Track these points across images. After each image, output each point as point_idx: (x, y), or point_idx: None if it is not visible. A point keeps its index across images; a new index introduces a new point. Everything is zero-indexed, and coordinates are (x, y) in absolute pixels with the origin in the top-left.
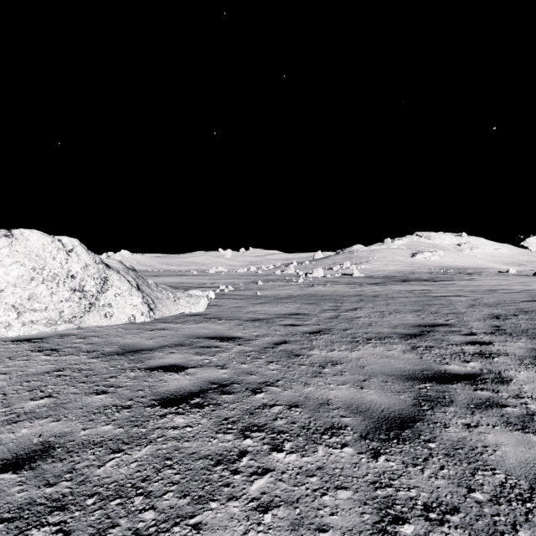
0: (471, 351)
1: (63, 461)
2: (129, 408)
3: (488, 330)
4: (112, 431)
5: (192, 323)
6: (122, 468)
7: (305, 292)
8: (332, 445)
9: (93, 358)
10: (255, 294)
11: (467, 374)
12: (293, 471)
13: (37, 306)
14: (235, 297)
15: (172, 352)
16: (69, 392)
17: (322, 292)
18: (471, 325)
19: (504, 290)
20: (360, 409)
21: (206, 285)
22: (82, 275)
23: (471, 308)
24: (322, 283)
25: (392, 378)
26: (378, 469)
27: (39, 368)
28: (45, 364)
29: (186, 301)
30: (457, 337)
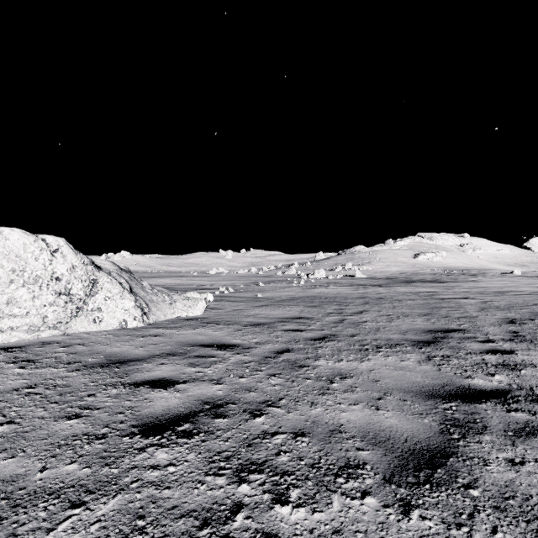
0: (493, 361)
1: (3, 521)
2: (103, 438)
3: (506, 336)
4: (76, 473)
5: (187, 329)
6: (78, 533)
7: (307, 294)
8: (350, 494)
9: (72, 371)
10: (256, 296)
11: (495, 391)
12: (302, 537)
13: (17, 312)
14: (235, 300)
15: (162, 363)
16: (35, 416)
17: (325, 294)
18: (486, 330)
19: (513, 292)
20: (379, 439)
21: (206, 286)
22: (68, 278)
23: (483, 312)
24: (325, 284)
25: (410, 395)
26: (412, 533)
27: (8, 384)
28: (16, 379)
29: (183, 305)
30: (475, 345)
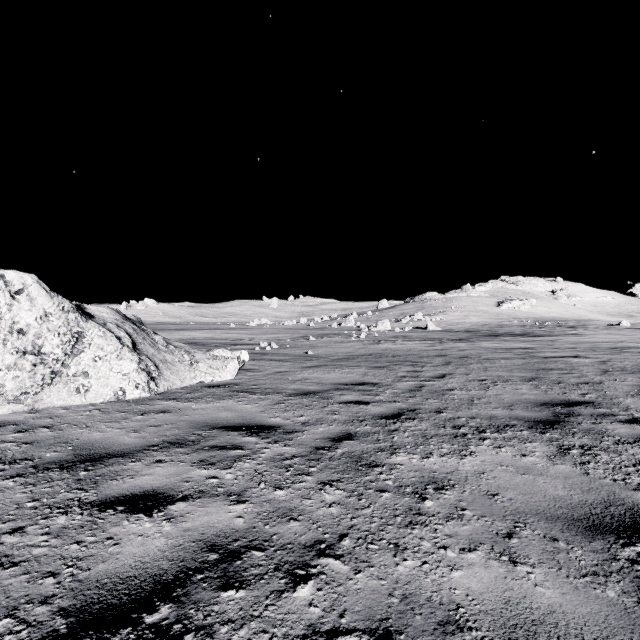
0: None
1: None
2: None
3: None
4: None
5: (209, 400)
6: None
7: (370, 351)
8: None
9: (10, 478)
10: (305, 353)
11: None
12: None
13: None
14: (279, 358)
15: (158, 459)
16: None
17: (393, 351)
18: (624, 403)
19: (633, 348)
20: None
21: (243, 341)
22: (38, 330)
23: (607, 375)
24: (391, 339)
25: (559, 526)
26: None
27: None
28: None
29: (207, 366)
30: (620, 428)
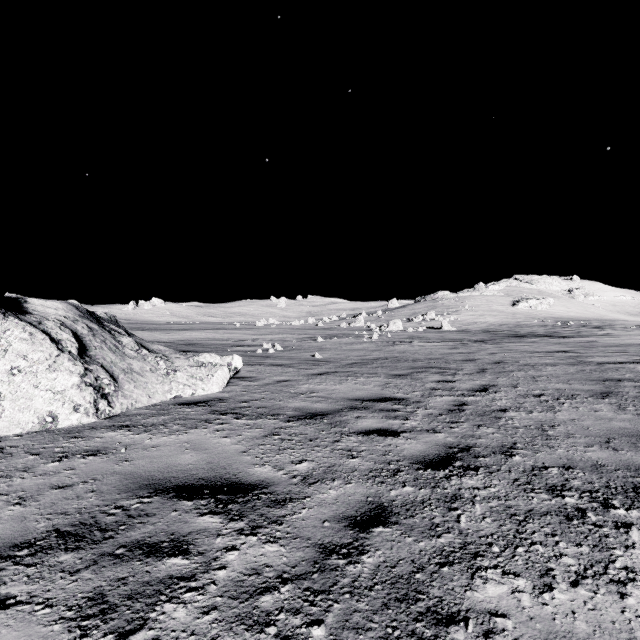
0: None
1: None
2: None
3: None
4: None
5: (175, 429)
6: None
7: (385, 354)
8: None
9: None
10: (313, 356)
11: None
12: None
13: None
14: (281, 363)
15: (2, 596)
16: None
17: (412, 354)
18: None
19: None
20: None
21: (246, 342)
22: None
23: None
24: (406, 340)
25: None
26: None
27: None
28: None
29: (188, 375)
30: None
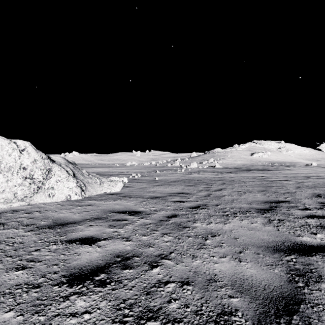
0: (313, 224)
1: None
2: (38, 287)
3: (317, 206)
4: (11, 321)
5: (110, 200)
6: None
7: (186, 178)
8: None
9: (28, 231)
10: (154, 179)
11: (320, 246)
12: None
13: None
14: (141, 181)
15: (91, 225)
16: None
17: (197, 178)
18: (303, 202)
19: (314, 176)
20: (244, 287)
21: (123, 173)
22: (31, 167)
23: (299, 189)
24: (197, 172)
25: (261, 249)
26: None
27: None
28: None
29: (108, 185)
30: (298, 212)
